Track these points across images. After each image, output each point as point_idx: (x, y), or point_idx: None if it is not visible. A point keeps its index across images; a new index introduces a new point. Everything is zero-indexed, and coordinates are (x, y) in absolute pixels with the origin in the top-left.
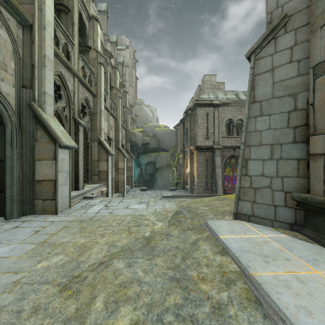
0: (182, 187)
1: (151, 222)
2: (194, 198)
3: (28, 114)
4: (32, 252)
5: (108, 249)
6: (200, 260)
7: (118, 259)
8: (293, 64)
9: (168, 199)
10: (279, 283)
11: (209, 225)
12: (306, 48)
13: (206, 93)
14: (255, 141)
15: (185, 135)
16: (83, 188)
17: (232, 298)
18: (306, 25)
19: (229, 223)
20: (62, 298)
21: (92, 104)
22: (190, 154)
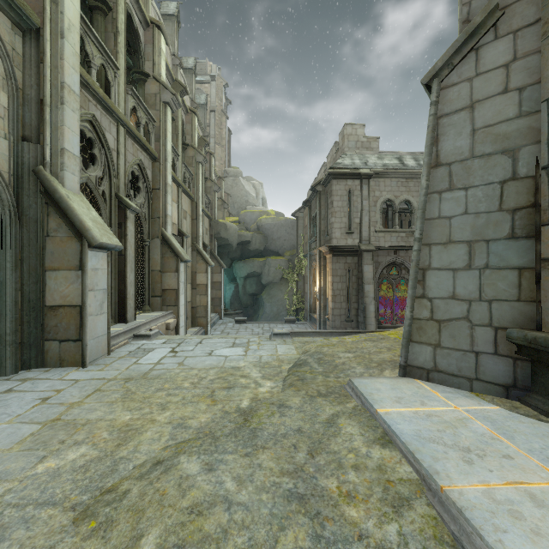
0: (307, 317)
1: (251, 380)
2: (328, 337)
3: (32, 187)
4: (32, 439)
5: (173, 433)
6: (342, 456)
7: (188, 455)
8: (511, 96)
9: (283, 339)
10: (497, 508)
11: (357, 387)
12: (535, 65)
13: (348, 156)
14: (439, 236)
15: (312, 227)
16: (133, 319)
17: (407, 537)
18: (535, 23)
19: (393, 383)
20: (78, 537)
21: (150, 174)
22: (321, 260)
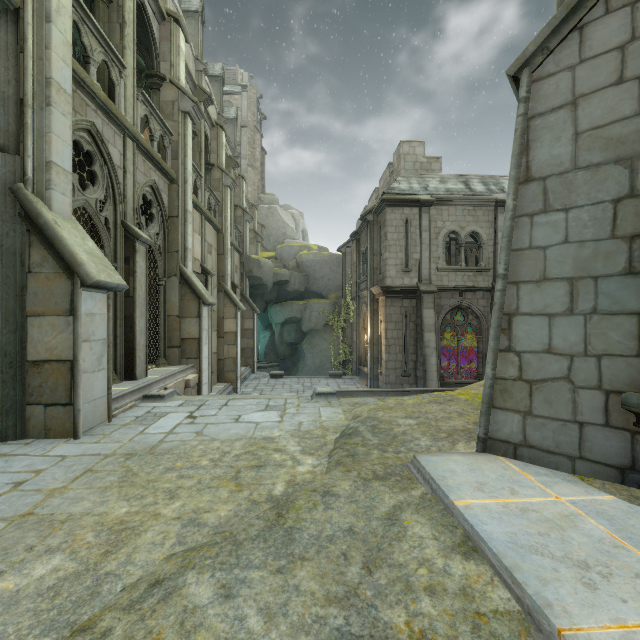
0: (355, 370)
1: (288, 456)
2: (383, 397)
3: (9, 210)
4: None
5: (182, 533)
6: (410, 571)
7: (198, 572)
8: (627, 87)
9: (328, 400)
10: None
11: (424, 468)
12: None
13: (404, 179)
14: (530, 271)
15: (361, 265)
16: (144, 375)
17: None
18: None
19: (471, 462)
20: None
21: (166, 198)
22: (372, 303)
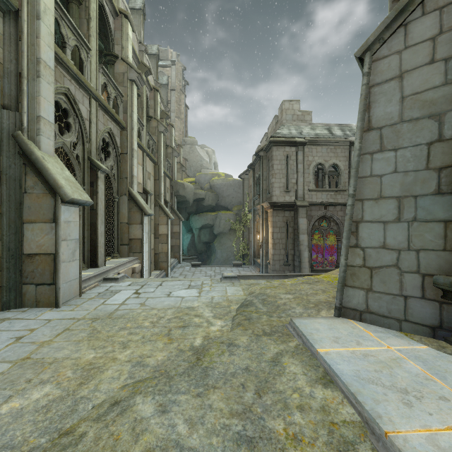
0: (251, 261)
1: (204, 320)
2: (270, 280)
3: (11, 150)
4: (1, 378)
5: (132, 371)
6: (287, 396)
7: (144, 396)
8: (437, 66)
9: (232, 281)
10: None
11: (298, 327)
12: None
13: (285, 127)
14: (371, 192)
15: (255, 187)
16: (104, 264)
17: None
18: None
19: (330, 323)
20: None
21: (119, 141)
22: (263, 214)
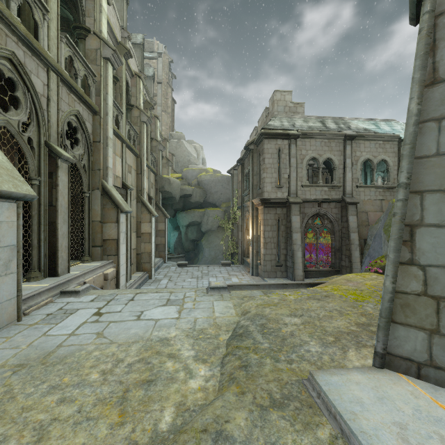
0: (240, 260)
1: (181, 364)
2: (266, 290)
3: None
4: None
5: None
6: None
7: None
8: None
9: (220, 293)
10: None
11: (327, 396)
12: None
13: (277, 119)
14: (437, 179)
15: (245, 182)
16: (67, 271)
17: None
18: None
19: (374, 384)
20: None
21: (90, 127)
22: (253, 211)
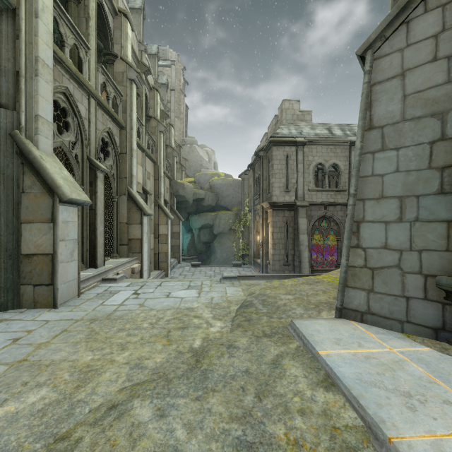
0: (251, 261)
1: (204, 321)
2: (270, 280)
3: (9, 149)
4: None
5: (130, 373)
6: (288, 399)
7: (142, 400)
8: (440, 63)
9: (232, 282)
10: None
11: (298, 328)
12: None
13: (285, 127)
14: (372, 192)
15: (255, 187)
16: (103, 264)
17: None
18: None
19: (331, 324)
20: None
21: (118, 140)
22: (263, 214)
